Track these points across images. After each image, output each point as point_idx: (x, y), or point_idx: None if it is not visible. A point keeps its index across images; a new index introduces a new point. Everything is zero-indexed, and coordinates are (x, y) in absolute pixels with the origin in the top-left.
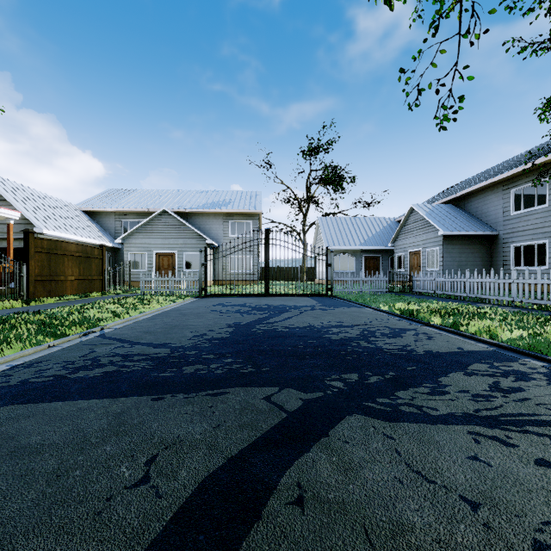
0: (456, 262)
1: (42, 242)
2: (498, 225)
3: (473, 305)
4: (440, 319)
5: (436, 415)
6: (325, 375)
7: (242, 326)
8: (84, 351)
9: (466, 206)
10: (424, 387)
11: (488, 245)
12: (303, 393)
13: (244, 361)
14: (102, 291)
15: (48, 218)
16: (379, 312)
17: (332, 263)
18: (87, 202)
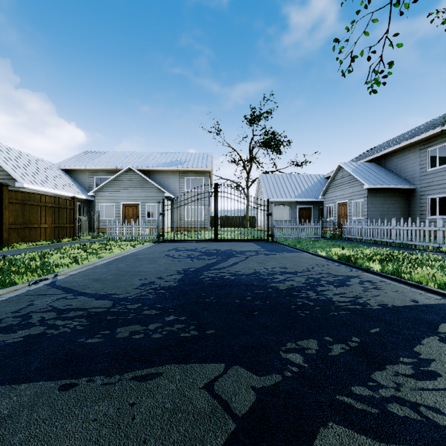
0: (379, 211)
1: (16, 194)
2: (416, 179)
3: (401, 250)
4: (380, 266)
5: (445, 425)
6: (278, 342)
7: (190, 273)
8: (22, 304)
9: (386, 164)
10: (404, 364)
11: (406, 197)
12: (255, 375)
13: (188, 319)
14: (73, 237)
15: (29, 174)
16: (317, 257)
17: (273, 213)
18: (65, 162)
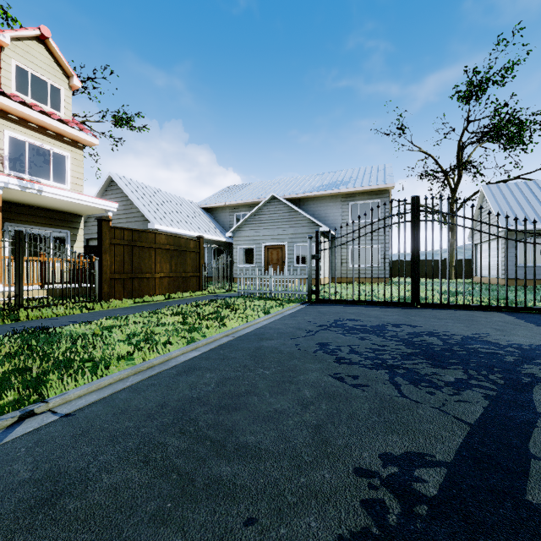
0: None
1: (122, 232)
2: None
3: None
4: None
5: None
6: None
7: None
8: None
9: None
10: None
11: None
12: None
13: None
14: (199, 290)
15: (165, 214)
16: None
17: None
18: (207, 200)
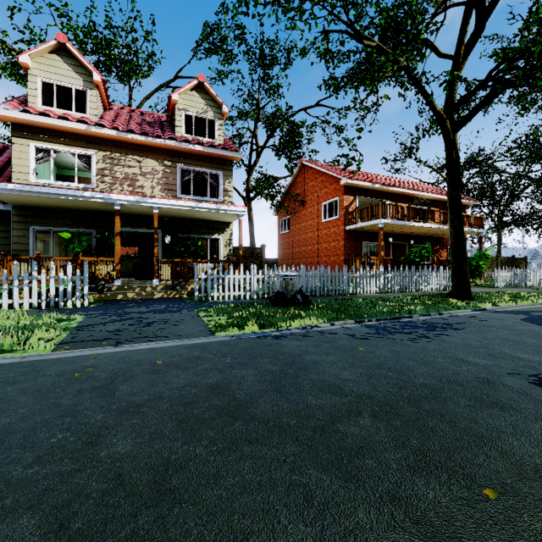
0: None
1: None
2: None
3: None
4: None
5: None
6: None
7: None
8: None
9: None
10: None
11: None
12: None
13: None
14: None
15: None
16: None
17: None
18: None
